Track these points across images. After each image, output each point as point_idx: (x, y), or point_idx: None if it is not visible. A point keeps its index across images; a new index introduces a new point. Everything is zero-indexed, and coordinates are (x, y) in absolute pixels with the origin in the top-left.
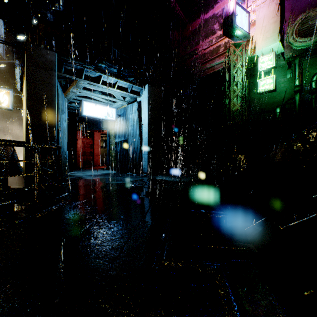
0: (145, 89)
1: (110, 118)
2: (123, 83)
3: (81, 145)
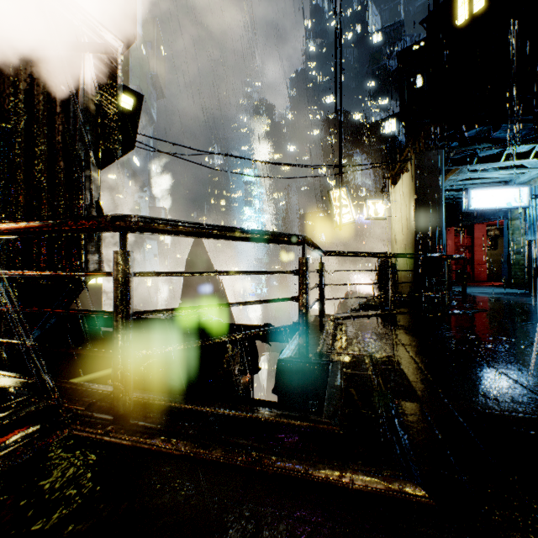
0: None
1: (515, 205)
2: None
3: (453, 249)
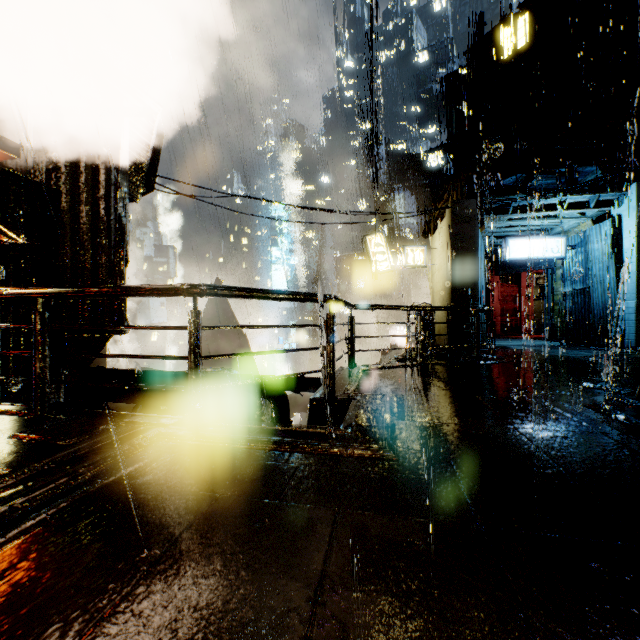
0: (629, 192)
1: (552, 255)
2: (578, 198)
3: (498, 299)
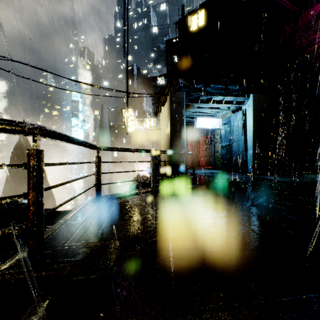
0: (249, 98)
1: (217, 127)
2: (229, 98)
3: (190, 149)
